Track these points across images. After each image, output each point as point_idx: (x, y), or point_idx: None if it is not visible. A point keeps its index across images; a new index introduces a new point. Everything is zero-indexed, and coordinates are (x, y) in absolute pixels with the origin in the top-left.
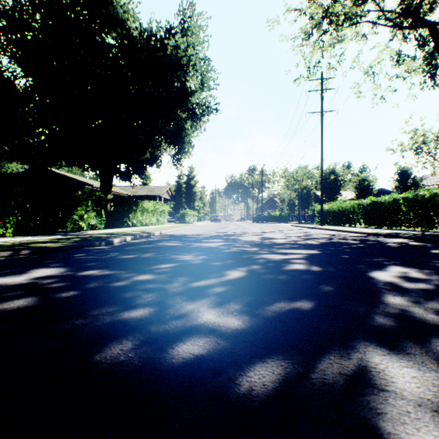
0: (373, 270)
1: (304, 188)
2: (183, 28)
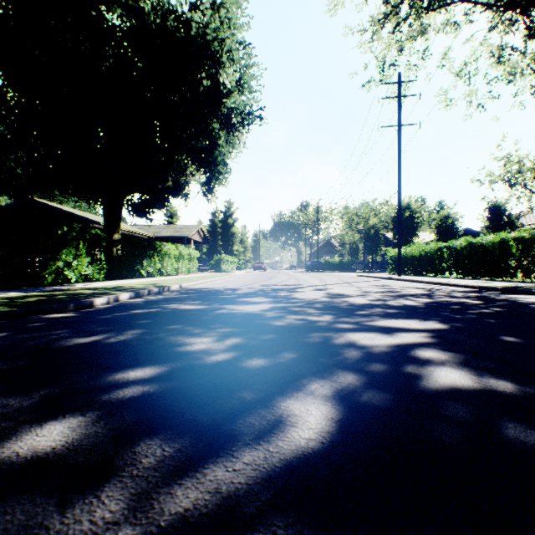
0: None
1: (372, 227)
2: (214, 4)
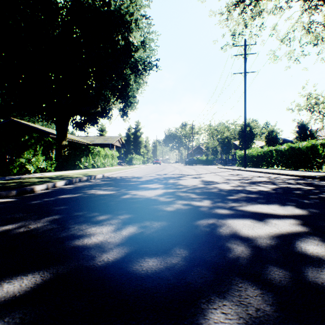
0: None
1: (226, 138)
2: None
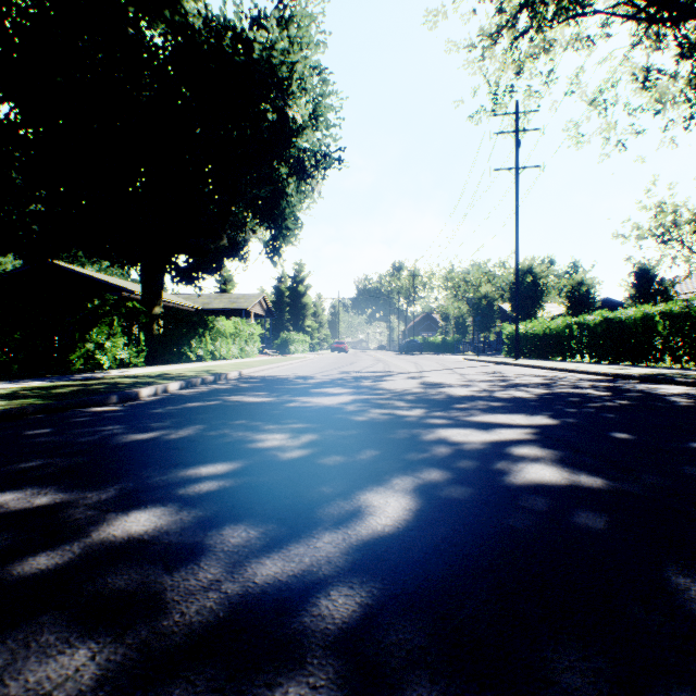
0: None
1: (484, 297)
2: (282, 18)
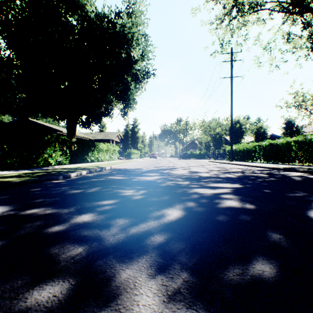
0: (305, 208)
1: (217, 134)
2: (128, 12)
